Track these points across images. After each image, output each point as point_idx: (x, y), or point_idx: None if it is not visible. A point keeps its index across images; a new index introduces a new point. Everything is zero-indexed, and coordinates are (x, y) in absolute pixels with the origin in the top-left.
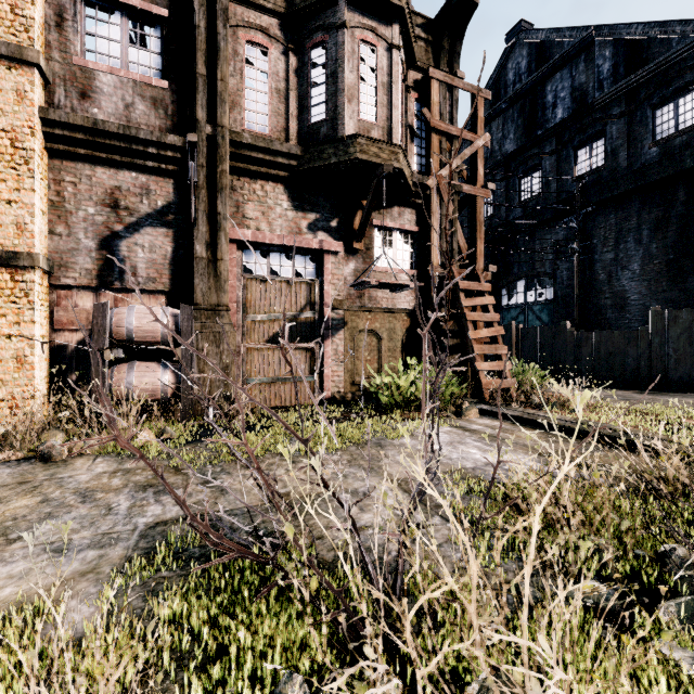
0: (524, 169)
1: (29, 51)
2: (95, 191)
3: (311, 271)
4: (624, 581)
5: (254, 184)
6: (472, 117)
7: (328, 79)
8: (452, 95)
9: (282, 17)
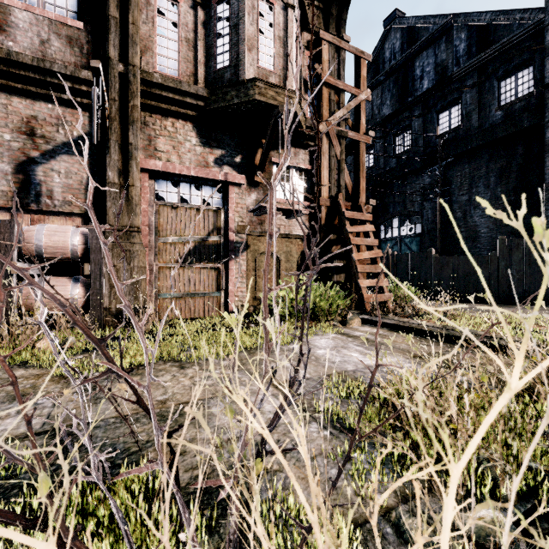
0: (398, 129)
1: None
2: (11, 119)
3: (218, 200)
4: (518, 501)
5: (165, 121)
6: (356, 76)
7: (231, 31)
8: (339, 55)
9: None
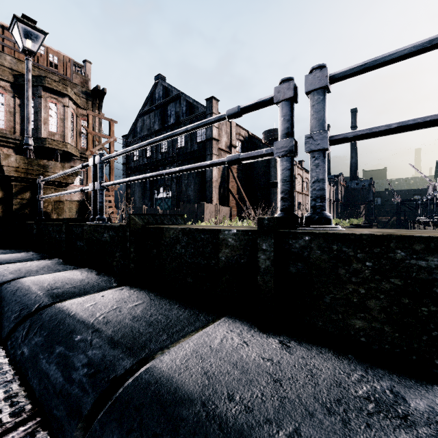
0: None
1: None
2: None
3: None
4: None
5: None
6: (109, 129)
7: (34, 113)
8: (99, 121)
9: (12, 83)
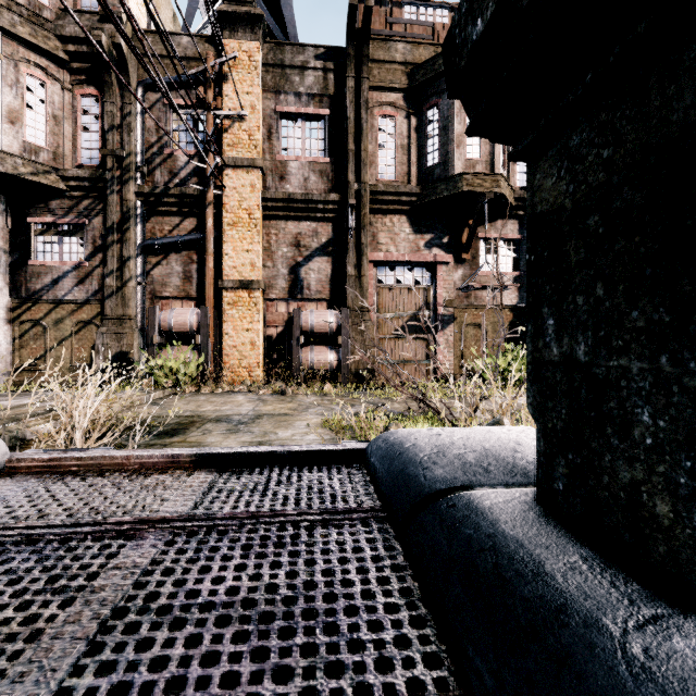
0: None
1: (258, 160)
2: (287, 237)
3: (427, 279)
4: None
5: (385, 219)
6: None
7: (440, 132)
8: None
9: (405, 91)
